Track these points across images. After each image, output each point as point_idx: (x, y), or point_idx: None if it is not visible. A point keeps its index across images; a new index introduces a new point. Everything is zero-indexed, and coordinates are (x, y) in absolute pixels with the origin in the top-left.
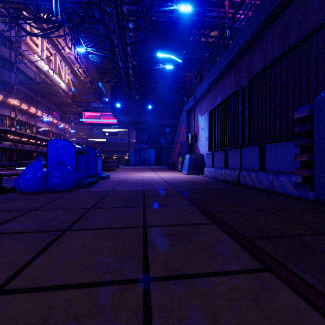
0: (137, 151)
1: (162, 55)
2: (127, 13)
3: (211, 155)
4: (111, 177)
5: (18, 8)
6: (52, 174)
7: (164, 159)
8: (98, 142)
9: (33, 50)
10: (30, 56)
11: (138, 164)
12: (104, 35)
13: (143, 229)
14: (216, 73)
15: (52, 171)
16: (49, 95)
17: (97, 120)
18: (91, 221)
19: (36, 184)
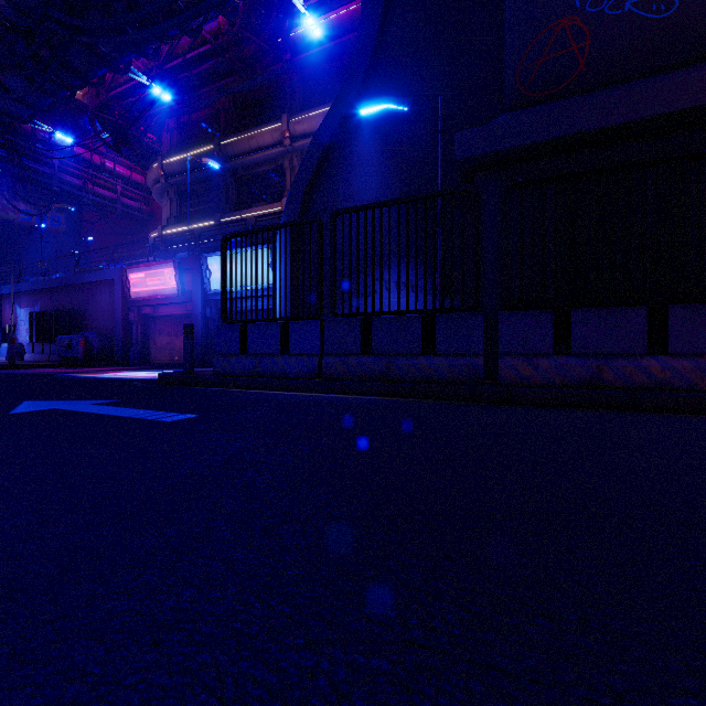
0: None
1: None
2: None
3: (32, 345)
4: None
5: None
6: None
7: None
8: None
9: None
10: None
11: None
12: None
13: None
14: (37, 287)
15: None
16: None
17: None
18: None
19: None
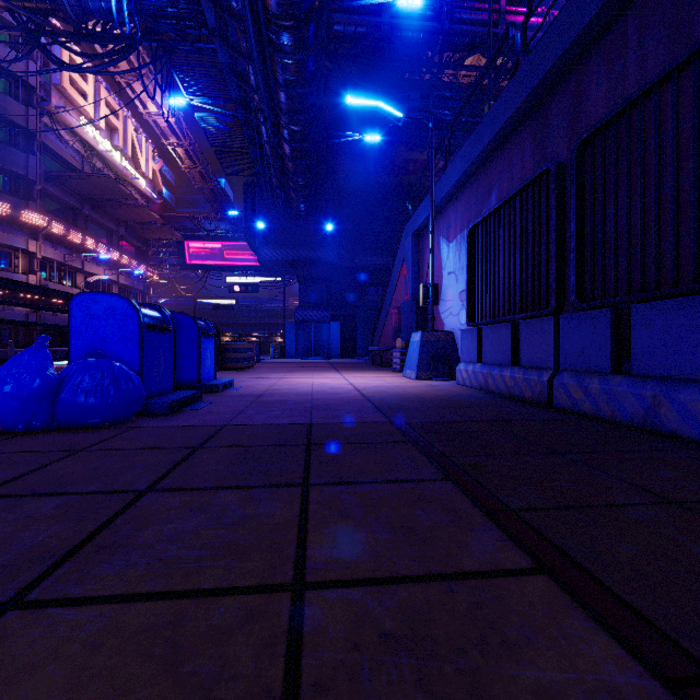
0: (302, 326)
1: (357, 101)
2: (277, 11)
3: (475, 334)
4: (237, 386)
5: (38, 11)
6: (71, 383)
7: (361, 342)
8: (219, 307)
9: (77, 105)
10: (71, 119)
11: (305, 355)
12: (228, 67)
13: (292, 605)
14: (487, 137)
15: (73, 376)
16: (111, 204)
17: (216, 259)
18: (120, 554)
19: (27, 410)
